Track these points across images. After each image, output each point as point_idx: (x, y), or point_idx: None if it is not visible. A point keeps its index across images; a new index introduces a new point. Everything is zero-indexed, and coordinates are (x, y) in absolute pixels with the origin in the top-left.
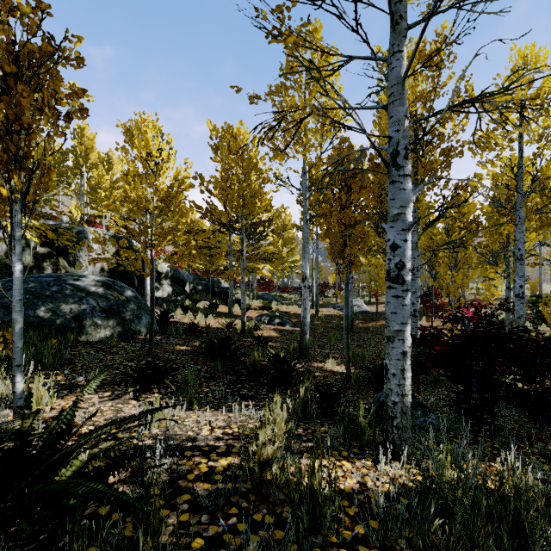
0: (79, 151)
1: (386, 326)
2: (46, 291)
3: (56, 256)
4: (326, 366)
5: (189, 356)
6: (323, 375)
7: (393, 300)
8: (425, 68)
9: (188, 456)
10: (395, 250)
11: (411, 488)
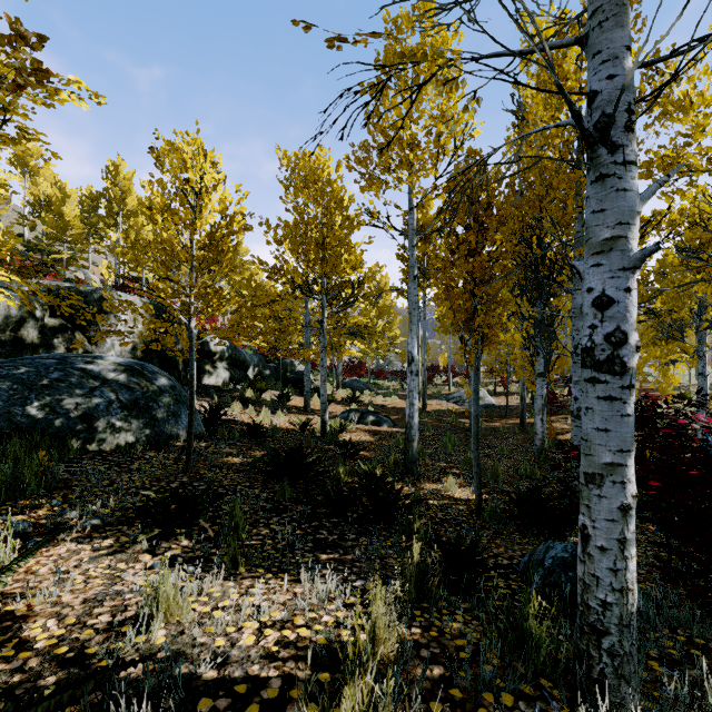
0: (113, 194)
1: (586, 454)
2: (43, 379)
3: (71, 331)
4: (443, 488)
5: (245, 474)
6: (440, 505)
7: (601, 406)
8: None
9: None
10: (606, 308)
11: None
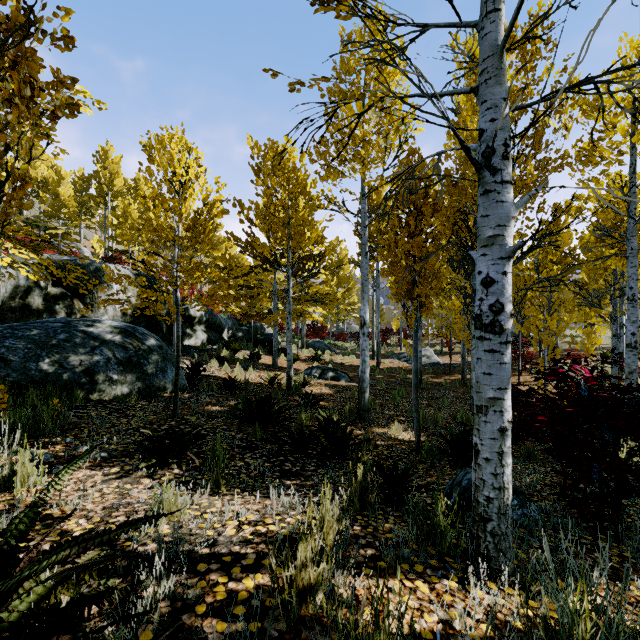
0: (103, 176)
1: (477, 392)
2: (52, 339)
3: (70, 298)
4: (390, 432)
5: (222, 419)
6: (386, 445)
7: (487, 356)
8: (528, 40)
9: (202, 572)
10: (489, 286)
11: (518, 630)
